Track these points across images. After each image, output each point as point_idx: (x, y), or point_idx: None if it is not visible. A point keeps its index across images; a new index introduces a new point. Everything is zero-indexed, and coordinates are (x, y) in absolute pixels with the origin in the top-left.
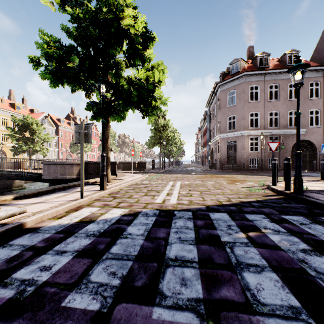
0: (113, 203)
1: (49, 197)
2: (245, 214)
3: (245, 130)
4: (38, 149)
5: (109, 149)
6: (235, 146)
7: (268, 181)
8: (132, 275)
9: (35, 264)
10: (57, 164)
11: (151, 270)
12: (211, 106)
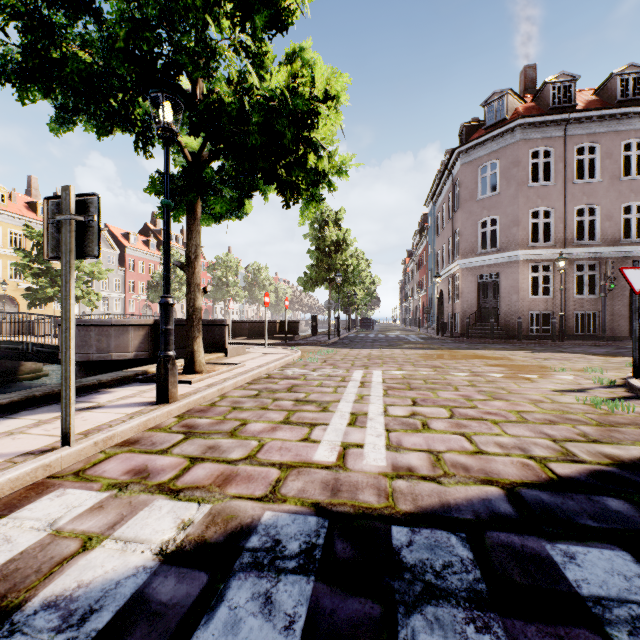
0: (171, 462)
1: None
2: None
3: (520, 250)
4: (79, 294)
5: (199, 288)
6: (497, 285)
7: (609, 372)
8: None
9: None
10: (89, 326)
11: None
12: (440, 201)
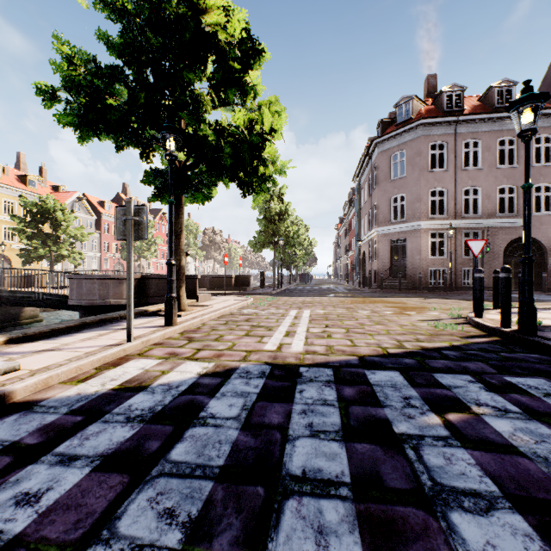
0: (187, 350)
1: (71, 340)
2: (434, 373)
3: (421, 221)
4: (66, 254)
5: (183, 253)
6: (404, 248)
7: (466, 310)
8: (211, 519)
9: (8, 487)
10: (94, 280)
11: (252, 504)
12: (363, 179)
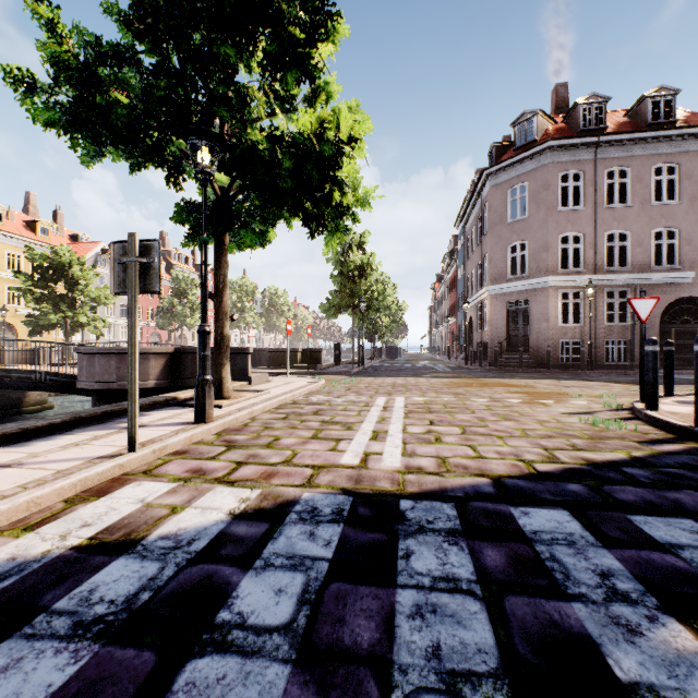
0: (221, 465)
1: (46, 446)
2: (629, 515)
3: (550, 276)
4: (84, 321)
5: (227, 317)
6: (526, 313)
7: (623, 398)
8: None
9: None
10: (110, 354)
11: None
12: (469, 223)
